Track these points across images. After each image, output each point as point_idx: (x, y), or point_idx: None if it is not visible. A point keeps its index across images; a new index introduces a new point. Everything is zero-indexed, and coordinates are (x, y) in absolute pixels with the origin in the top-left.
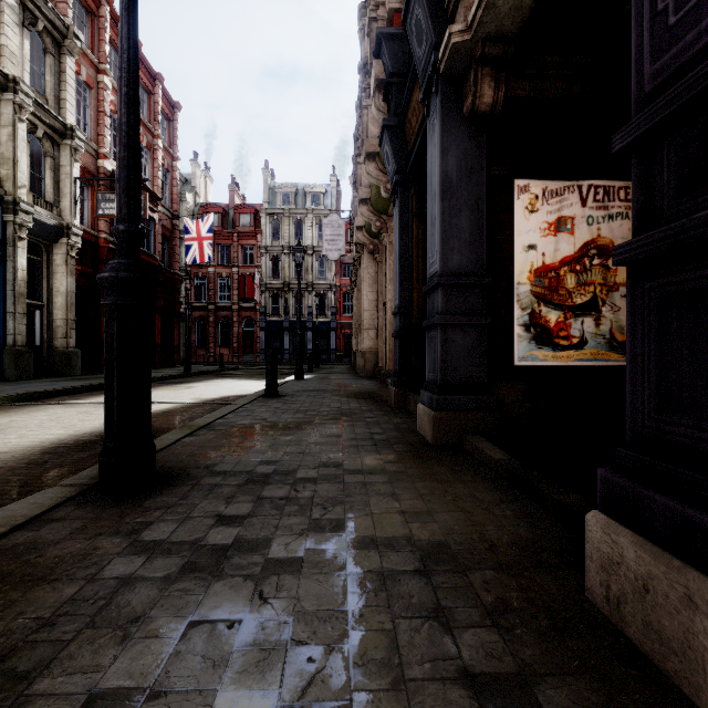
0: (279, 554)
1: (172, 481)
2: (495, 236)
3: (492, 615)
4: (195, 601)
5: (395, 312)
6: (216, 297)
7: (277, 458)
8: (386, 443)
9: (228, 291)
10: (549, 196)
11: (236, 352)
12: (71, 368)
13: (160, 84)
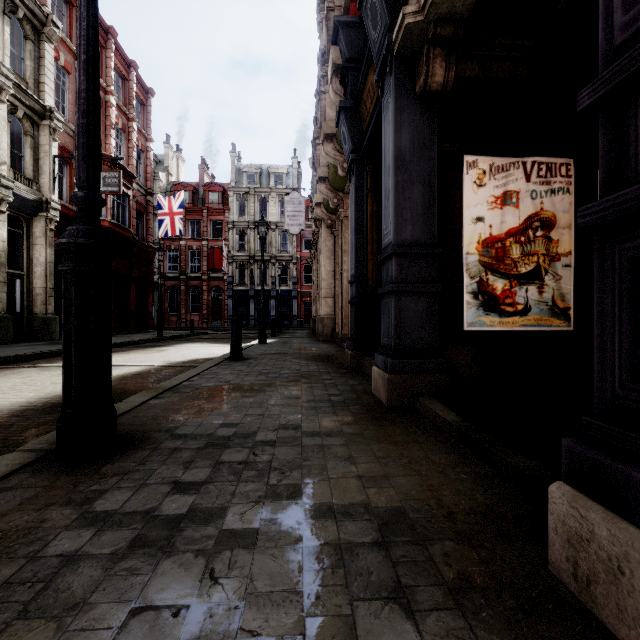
0: (233, 525)
1: (132, 445)
2: (445, 208)
3: (455, 595)
4: (140, 582)
5: (351, 281)
6: (187, 267)
7: (237, 420)
8: (343, 404)
9: (198, 262)
10: (495, 171)
11: (205, 318)
12: (50, 333)
13: (135, 71)
